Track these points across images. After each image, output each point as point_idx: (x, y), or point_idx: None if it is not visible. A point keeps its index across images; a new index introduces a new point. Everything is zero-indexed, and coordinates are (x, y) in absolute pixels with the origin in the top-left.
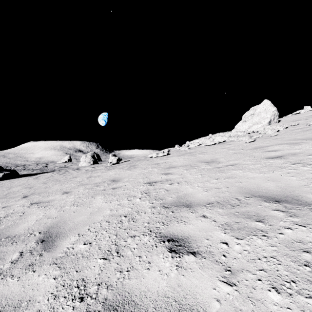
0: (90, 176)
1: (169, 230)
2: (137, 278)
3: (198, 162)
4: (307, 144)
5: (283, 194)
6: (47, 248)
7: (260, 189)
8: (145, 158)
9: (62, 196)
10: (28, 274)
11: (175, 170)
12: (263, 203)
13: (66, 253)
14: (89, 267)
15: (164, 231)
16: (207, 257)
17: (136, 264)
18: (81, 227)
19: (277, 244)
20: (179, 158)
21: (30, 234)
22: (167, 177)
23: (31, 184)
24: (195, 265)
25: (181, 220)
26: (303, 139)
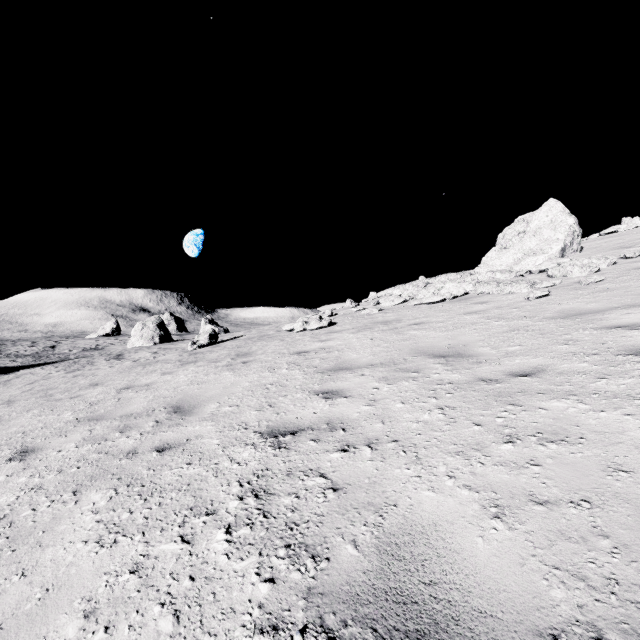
0: (129, 386)
1: None
2: None
3: (414, 353)
4: None
5: None
6: None
7: None
8: (277, 331)
9: None
10: None
11: (353, 380)
12: None
13: None
14: None
15: None
16: None
17: None
18: None
19: None
20: (360, 337)
21: None
22: (332, 409)
23: None
24: None
25: None
26: None
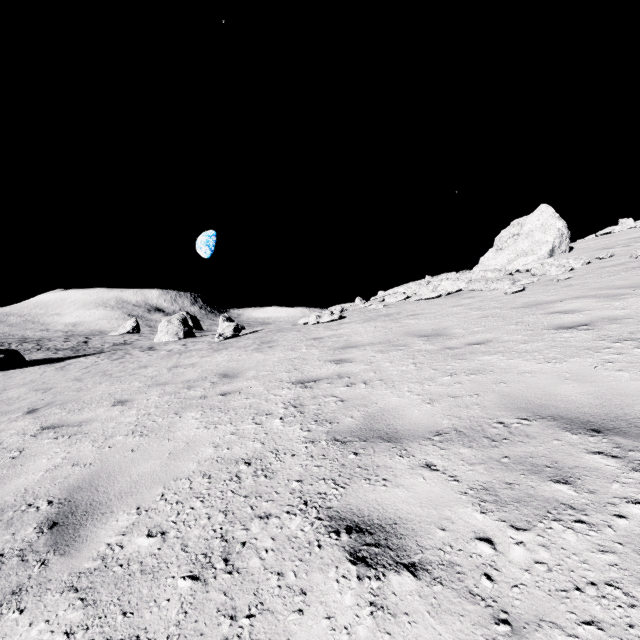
0: (176, 365)
1: (349, 501)
2: (273, 638)
3: (406, 335)
4: (639, 298)
5: (607, 412)
6: (61, 546)
7: (552, 401)
8: (293, 325)
9: (111, 410)
10: (6, 618)
11: (357, 353)
12: (563, 434)
13: (103, 559)
14: (155, 603)
15: (336, 503)
16: (446, 579)
17: (271, 597)
18: (146, 491)
19: (616, 548)
20: (365, 326)
21: (29, 505)
22: (341, 368)
23: (49, 381)
24: (418, 603)
25: (376, 476)
26: (628, 287)
